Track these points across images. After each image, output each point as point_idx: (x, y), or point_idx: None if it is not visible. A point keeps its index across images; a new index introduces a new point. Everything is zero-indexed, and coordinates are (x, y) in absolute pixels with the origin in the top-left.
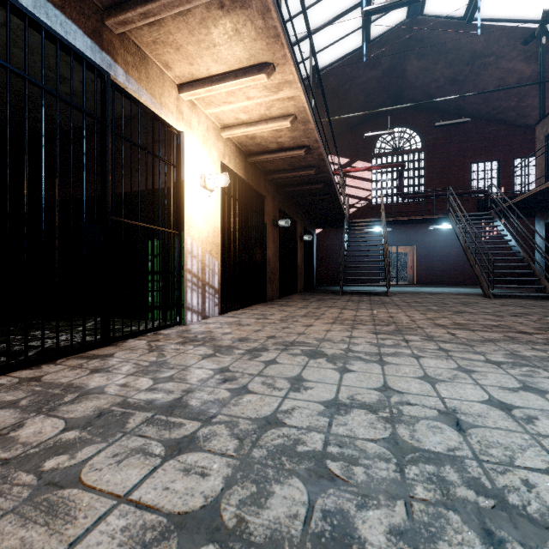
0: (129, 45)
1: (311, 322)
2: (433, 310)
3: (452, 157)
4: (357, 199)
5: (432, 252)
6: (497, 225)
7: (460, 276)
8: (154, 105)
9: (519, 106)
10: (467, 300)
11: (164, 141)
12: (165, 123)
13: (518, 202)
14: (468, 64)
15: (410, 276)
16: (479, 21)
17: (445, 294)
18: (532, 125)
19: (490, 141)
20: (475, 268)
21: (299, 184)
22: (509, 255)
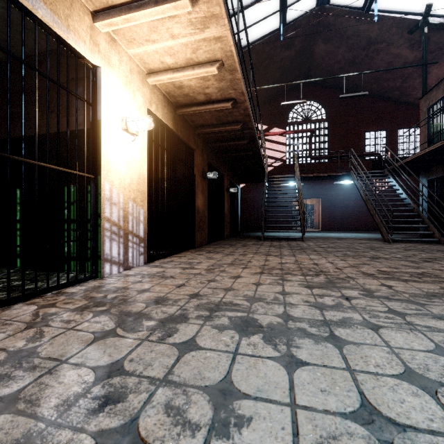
0: None
1: (239, 273)
2: (351, 256)
3: (350, 126)
4: (274, 159)
5: (334, 204)
6: (390, 181)
7: (356, 223)
8: (58, 25)
9: (402, 86)
10: (373, 245)
11: (81, 80)
12: (76, 52)
13: (408, 162)
14: (365, 49)
15: (316, 223)
16: (376, 10)
17: (350, 239)
18: (411, 102)
19: (379, 114)
20: (375, 217)
21: (226, 140)
22: (394, 206)
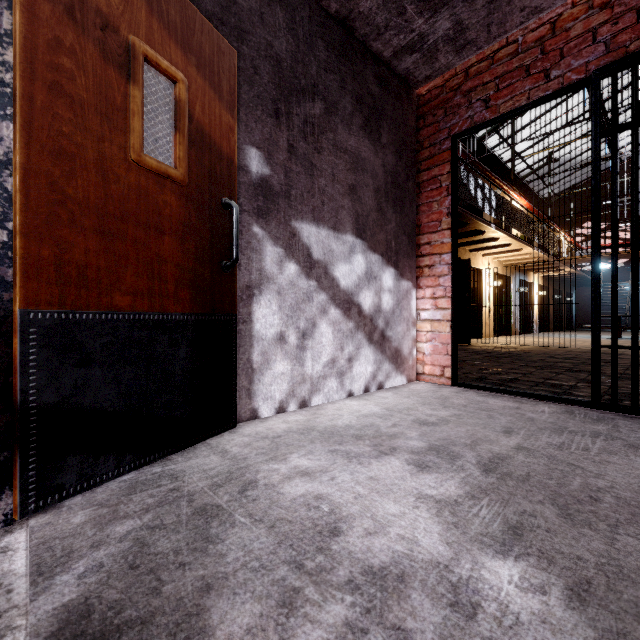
0: (528, 272)
1: None
2: None
3: None
4: None
5: None
6: None
7: None
8: (530, 281)
9: None
10: None
11: None
12: (530, 283)
13: None
14: None
15: None
16: None
17: None
18: None
19: None
20: None
21: (566, 278)
22: None
